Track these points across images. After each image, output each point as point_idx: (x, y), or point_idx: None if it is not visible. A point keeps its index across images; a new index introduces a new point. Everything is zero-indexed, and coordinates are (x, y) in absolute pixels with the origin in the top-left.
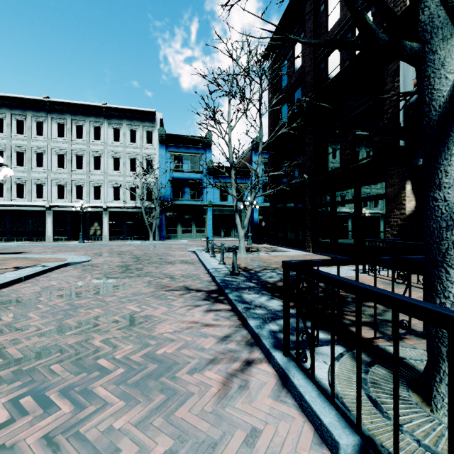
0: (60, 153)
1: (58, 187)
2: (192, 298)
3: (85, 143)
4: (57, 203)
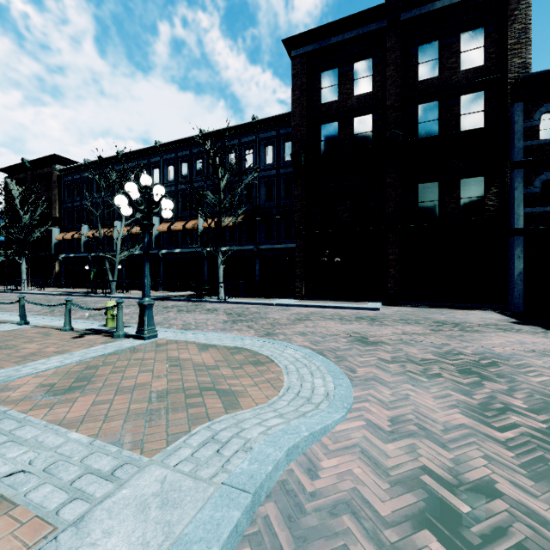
0: None
1: None
2: None
3: None
4: None
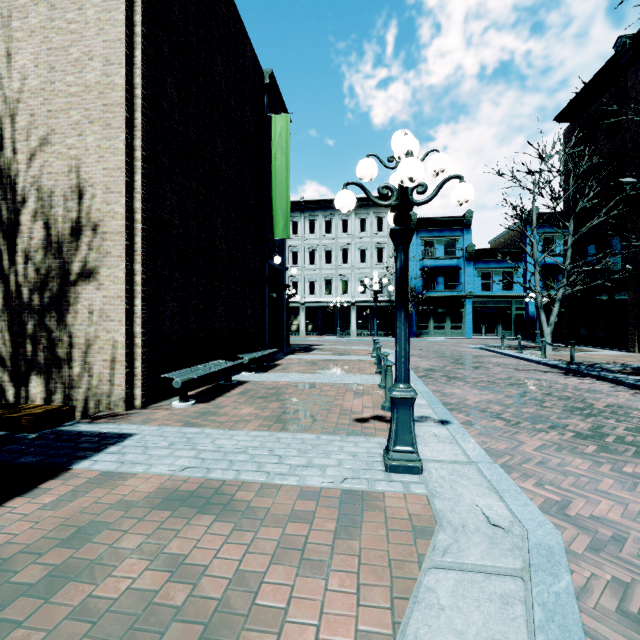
0: (312, 250)
1: (310, 283)
2: (555, 374)
3: (334, 238)
4: (310, 299)
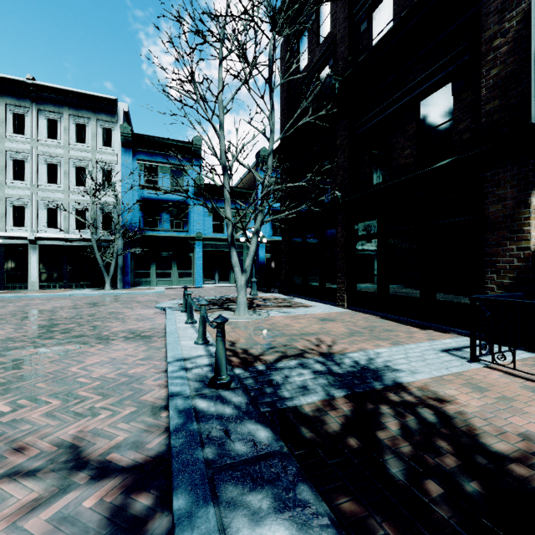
0: None
1: None
2: None
3: None
4: None
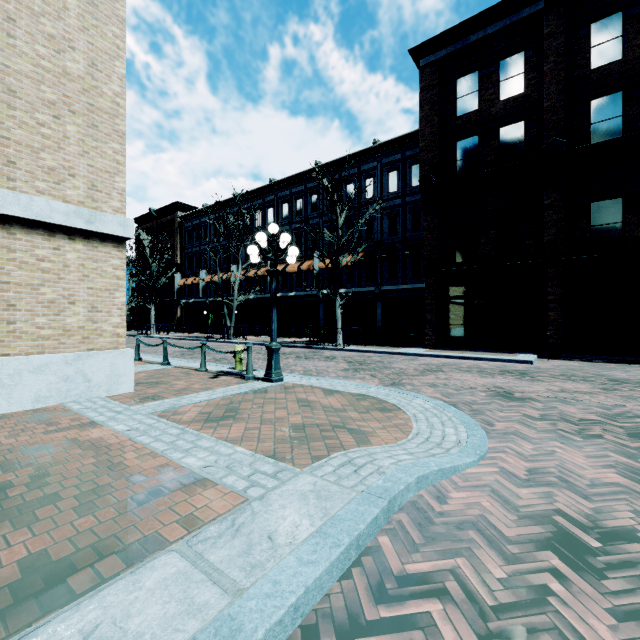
0: None
1: None
2: None
3: None
4: None
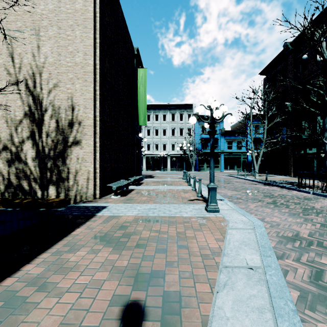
0: (148, 129)
1: (147, 145)
2: (260, 185)
3: (159, 123)
4: (147, 153)
